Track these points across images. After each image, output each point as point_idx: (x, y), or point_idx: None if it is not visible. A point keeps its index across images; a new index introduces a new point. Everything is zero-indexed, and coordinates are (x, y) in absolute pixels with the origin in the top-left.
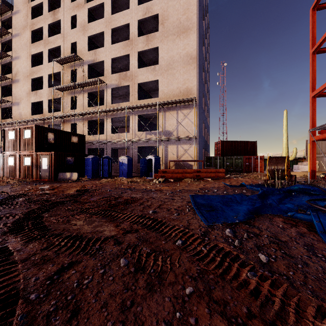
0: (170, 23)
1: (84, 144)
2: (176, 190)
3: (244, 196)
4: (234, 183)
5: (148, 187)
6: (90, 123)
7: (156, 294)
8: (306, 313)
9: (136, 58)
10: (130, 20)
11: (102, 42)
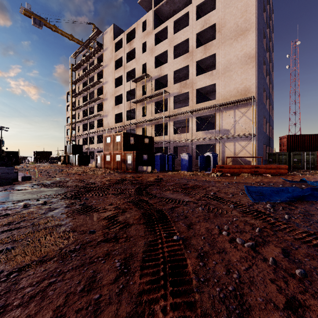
0: (227, 29)
1: (153, 144)
2: (232, 182)
3: (297, 189)
4: (296, 179)
5: (207, 179)
6: (156, 126)
7: (219, 218)
8: (296, 231)
9: (195, 67)
10: (189, 35)
11: (165, 58)
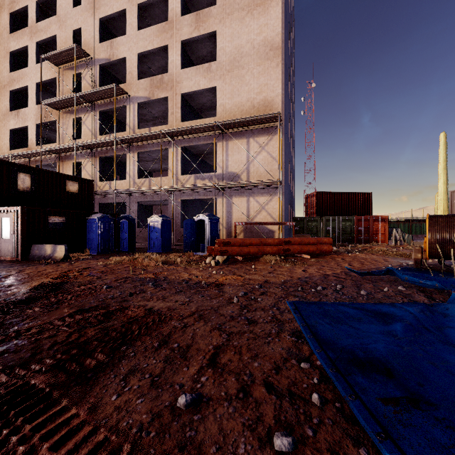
0: None
1: (91, 195)
2: (252, 284)
3: (440, 315)
4: (356, 264)
5: (194, 275)
6: (105, 162)
7: None
8: None
9: (179, 52)
10: None
11: (124, 30)
